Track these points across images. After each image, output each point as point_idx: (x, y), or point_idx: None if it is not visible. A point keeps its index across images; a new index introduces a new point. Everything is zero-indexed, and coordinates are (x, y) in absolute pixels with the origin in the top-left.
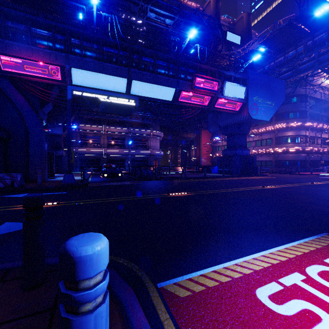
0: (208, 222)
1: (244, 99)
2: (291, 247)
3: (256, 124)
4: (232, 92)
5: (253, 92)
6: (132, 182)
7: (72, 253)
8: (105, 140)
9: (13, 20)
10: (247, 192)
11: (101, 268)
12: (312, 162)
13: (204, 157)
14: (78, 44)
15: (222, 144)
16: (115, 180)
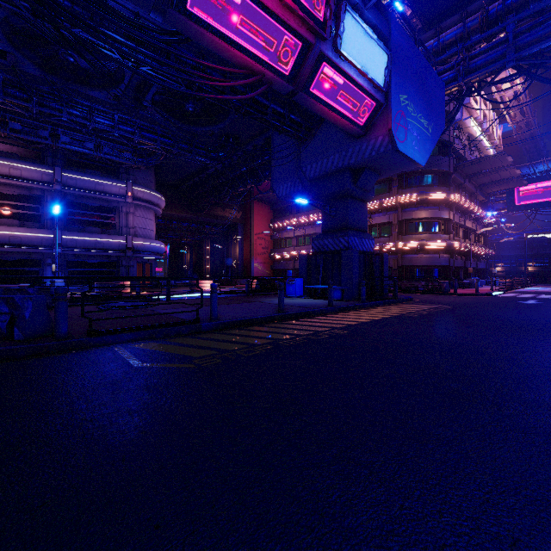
0: None
1: (384, 91)
2: None
3: None
4: (359, 52)
5: (399, 81)
6: None
7: None
8: None
9: None
10: None
11: None
12: (453, 270)
13: (258, 259)
14: None
15: (295, 234)
16: None
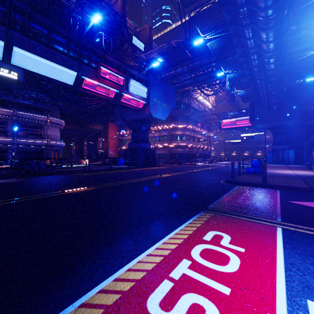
0: (105, 220)
1: (147, 99)
2: (180, 231)
3: (156, 122)
4: (136, 90)
5: (153, 94)
6: (14, 179)
7: None
8: None
9: None
10: (148, 181)
11: None
12: (192, 155)
13: (111, 149)
14: None
15: (129, 138)
16: None
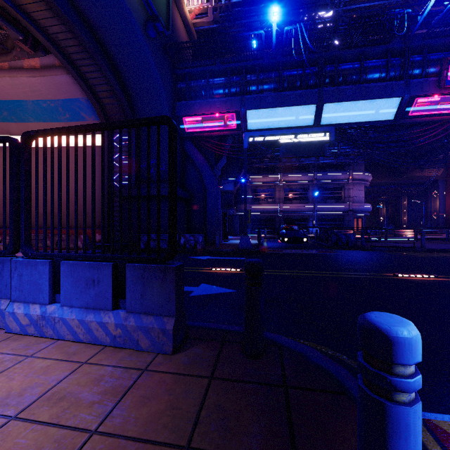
0: None
1: None
2: None
3: None
4: None
5: None
6: (324, 251)
7: (384, 330)
8: (281, 193)
9: (194, 79)
10: None
11: (417, 358)
12: None
13: None
14: (254, 80)
15: None
16: (298, 246)
